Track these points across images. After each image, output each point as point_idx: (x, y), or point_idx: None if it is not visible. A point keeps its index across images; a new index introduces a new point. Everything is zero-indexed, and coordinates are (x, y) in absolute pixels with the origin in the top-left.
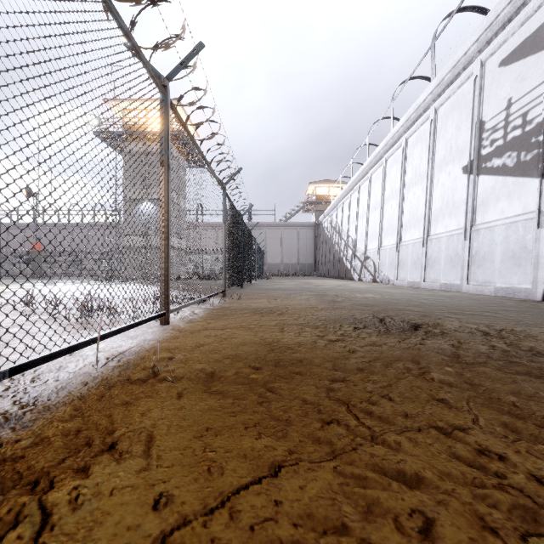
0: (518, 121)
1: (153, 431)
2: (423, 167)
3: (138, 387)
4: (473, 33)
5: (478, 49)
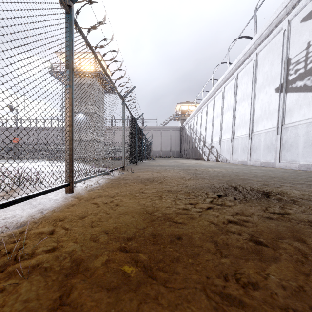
0: None
1: None
2: (248, 90)
3: None
4: (283, 2)
5: (286, 12)
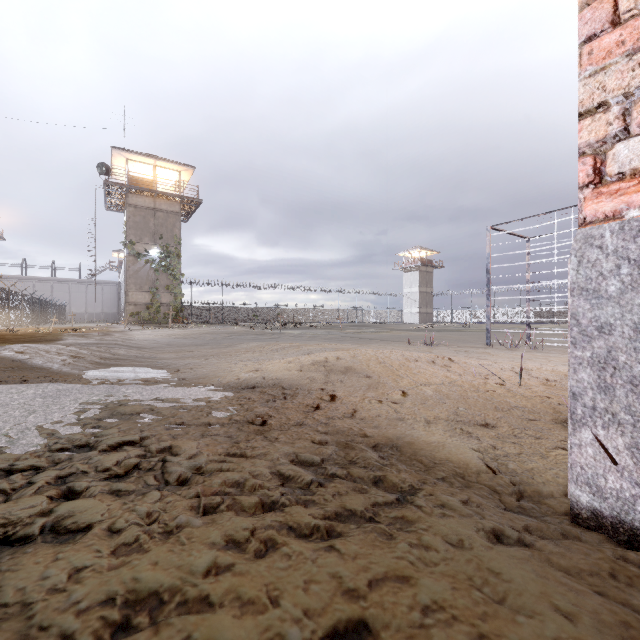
0: None
1: None
2: None
3: None
4: None
5: None
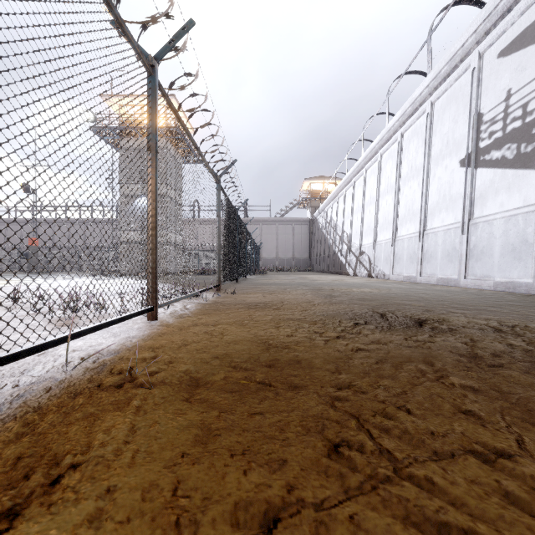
0: (518, 113)
1: (113, 459)
2: (419, 161)
3: (108, 395)
4: (471, 24)
5: (476, 41)
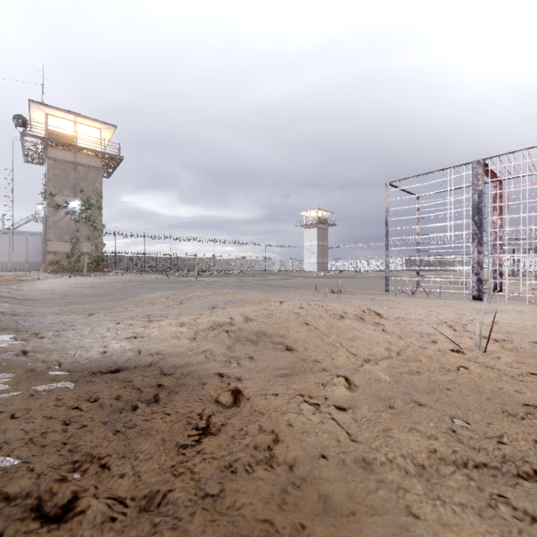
0: None
1: None
2: None
3: None
4: None
5: None
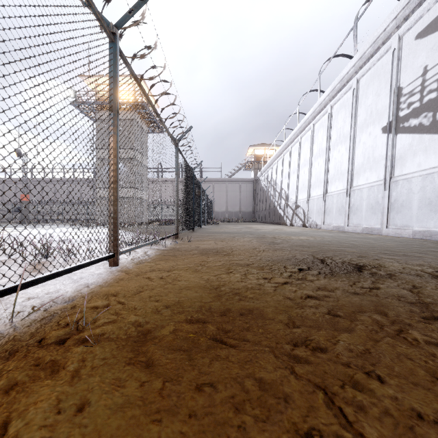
0: (434, 86)
1: None
2: (346, 129)
3: (45, 354)
4: (392, 11)
5: (396, 25)
